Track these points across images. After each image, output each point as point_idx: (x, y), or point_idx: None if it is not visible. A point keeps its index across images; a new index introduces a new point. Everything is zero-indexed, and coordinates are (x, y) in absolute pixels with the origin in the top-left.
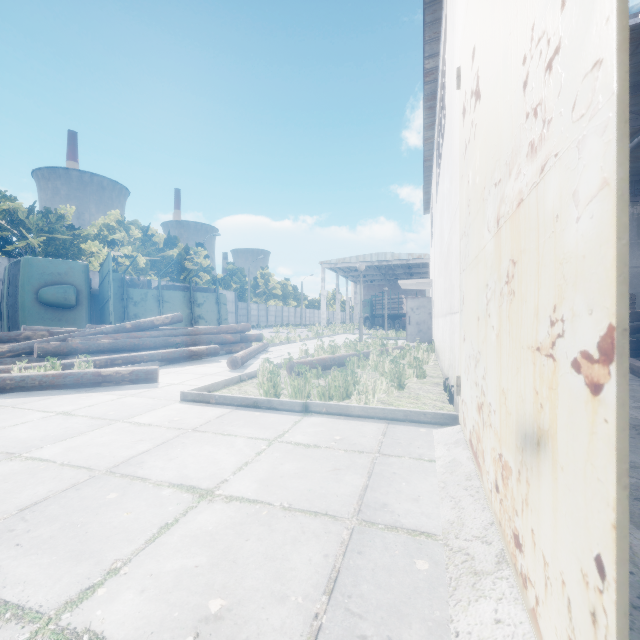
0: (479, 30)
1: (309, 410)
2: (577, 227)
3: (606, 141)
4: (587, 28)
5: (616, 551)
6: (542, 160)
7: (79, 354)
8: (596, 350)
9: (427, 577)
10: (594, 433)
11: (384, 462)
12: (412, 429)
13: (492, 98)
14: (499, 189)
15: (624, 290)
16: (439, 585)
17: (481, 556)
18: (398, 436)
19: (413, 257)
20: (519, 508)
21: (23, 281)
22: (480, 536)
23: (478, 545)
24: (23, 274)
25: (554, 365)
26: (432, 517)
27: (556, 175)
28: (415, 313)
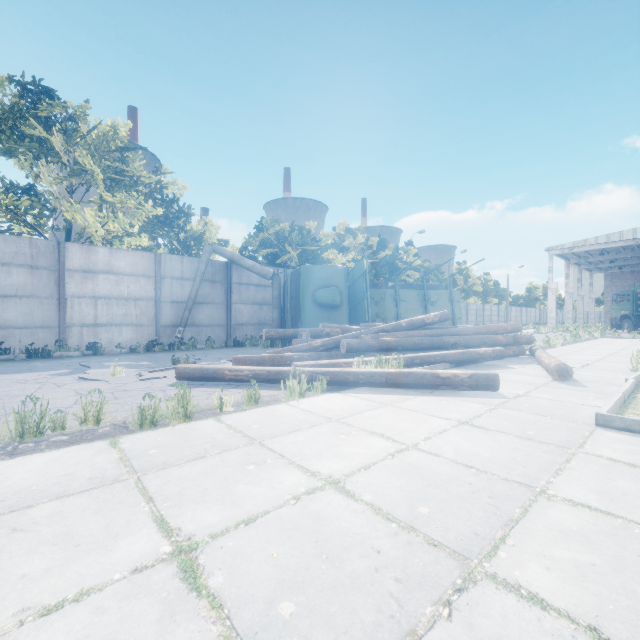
0: None
1: None
2: None
3: None
4: None
5: None
6: None
7: (372, 351)
8: None
9: None
10: None
11: None
12: None
13: None
14: None
15: None
16: None
17: None
18: None
19: None
20: None
21: (303, 286)
22: None
23: None
24: (303, 280)
25: None
26: None
27: None
28: None
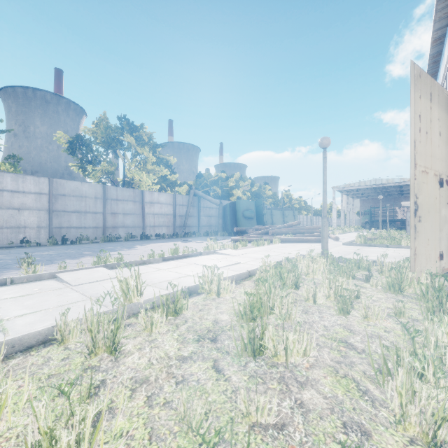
0: None
1: (388, 247)
2: None
3: None
4: None
5: None
6: None
7: (278, 234)
8: None
9: None
10: None
11: None
12: None
13: None
14: None
15: None
16: None
17: None
18: None
19: (404, 180)
20: None
21: (238, 209)
22: None
23: None
24: (238, 207)
25: None
26: None
27: None
28: None
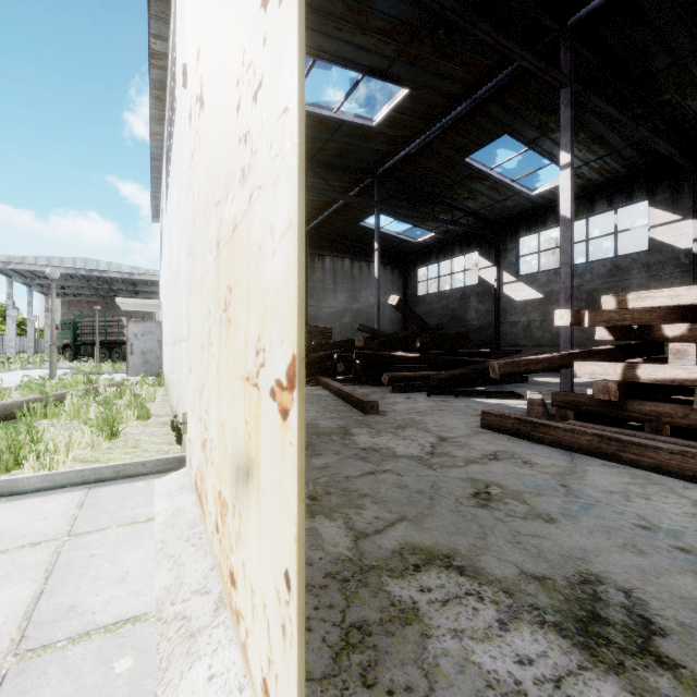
0: (203, 32)
1: None
2: (274, 261)
3: (291, 184)
4: (280, 73)
5: (297, 561)
6: (251, 189)
7: None
8: (285, 378)
9: (130, 677)
10: (284, 456)
11: (77, 545)
12: (126, 487)
13: (214, 111)
14: (219, 210)
15: (303, 323)
16: (146, 678)
17: (199, 612)
18: (104, 502)
19: (139, 272)
20: (234, 544)
21: None
22: (200, 588)
23: (197, 600)
24: None
25: (259, 394)
26: (144, 592)
27: (260, 207)
28: (140, 340)
